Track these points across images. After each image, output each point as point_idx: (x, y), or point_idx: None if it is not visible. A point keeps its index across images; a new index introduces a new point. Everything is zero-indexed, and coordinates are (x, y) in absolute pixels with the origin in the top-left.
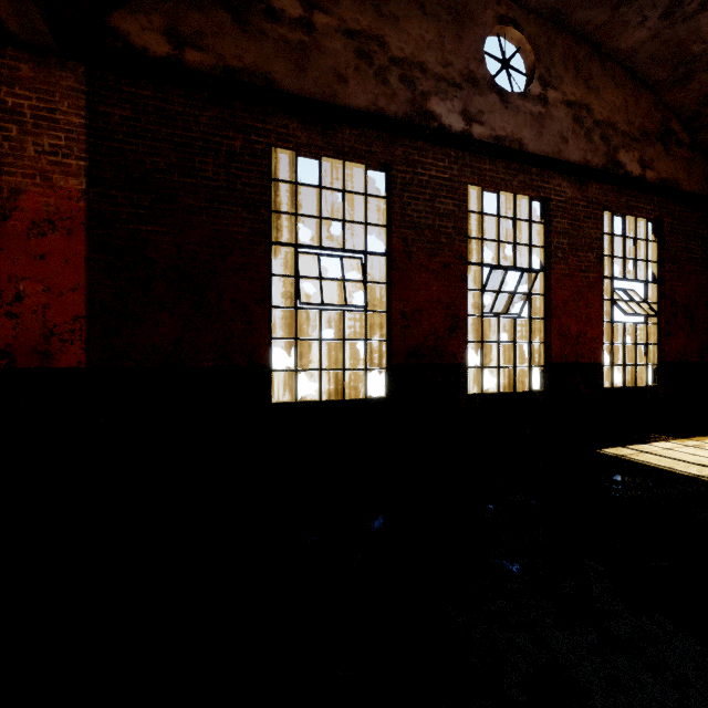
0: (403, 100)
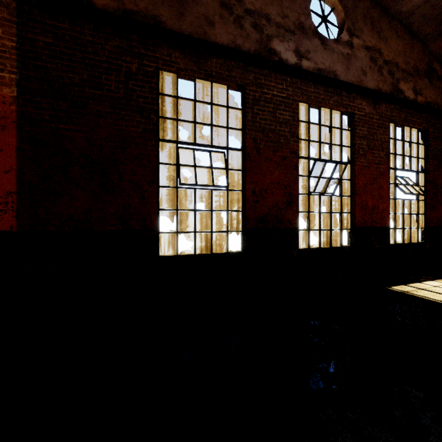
0: (254, 40)
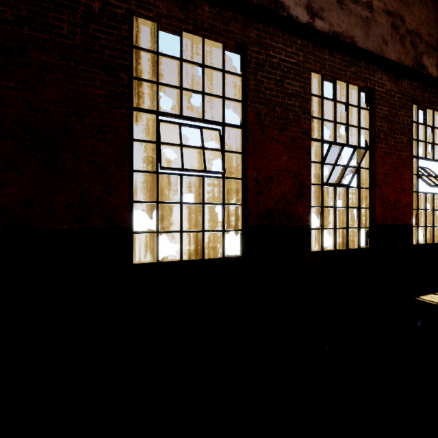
0: None
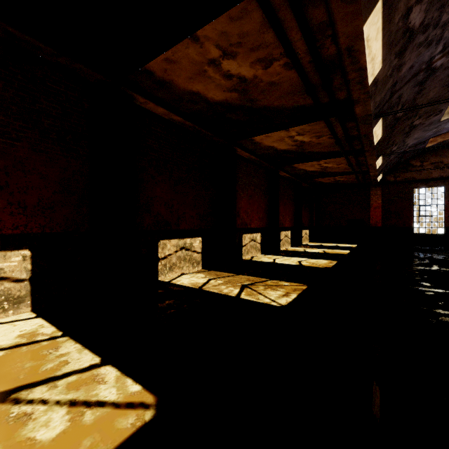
0: (448, 172)
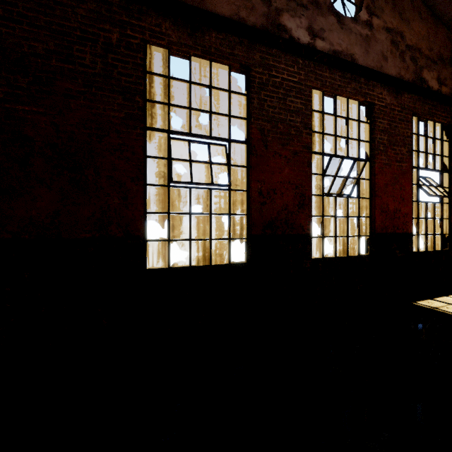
0: (260, 13)
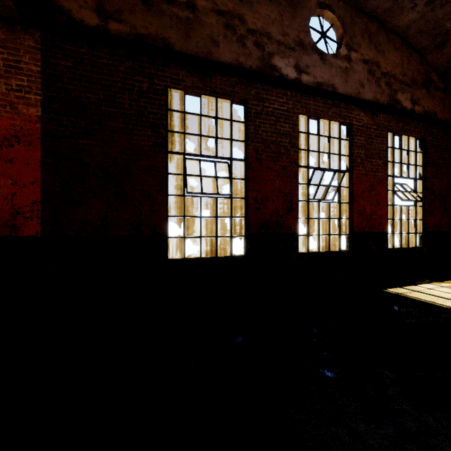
0: (256, 57)
